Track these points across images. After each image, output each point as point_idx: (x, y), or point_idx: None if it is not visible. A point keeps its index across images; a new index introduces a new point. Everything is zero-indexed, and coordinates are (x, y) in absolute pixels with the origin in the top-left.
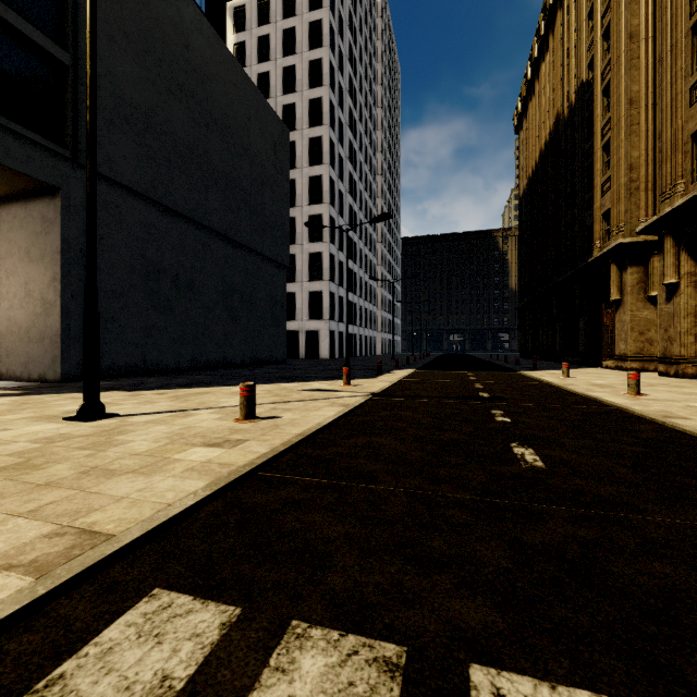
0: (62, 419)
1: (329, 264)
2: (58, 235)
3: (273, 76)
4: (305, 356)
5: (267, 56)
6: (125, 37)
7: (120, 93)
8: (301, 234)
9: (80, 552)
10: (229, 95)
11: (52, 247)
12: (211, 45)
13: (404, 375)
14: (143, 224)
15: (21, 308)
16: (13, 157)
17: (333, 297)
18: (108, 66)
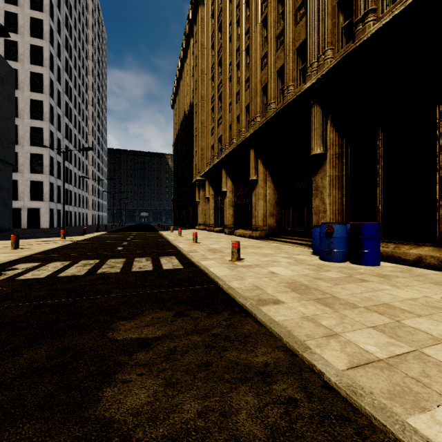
0: None
1: (49, 163)
2: None
3: None
4: (27, 226)
5: None
6: None
7: None
8: (23, 138)
9: None
10: None
11: None
12: None
13: (99, 234)
14: None
15: None
16: None
17: (52, 186)
18: None
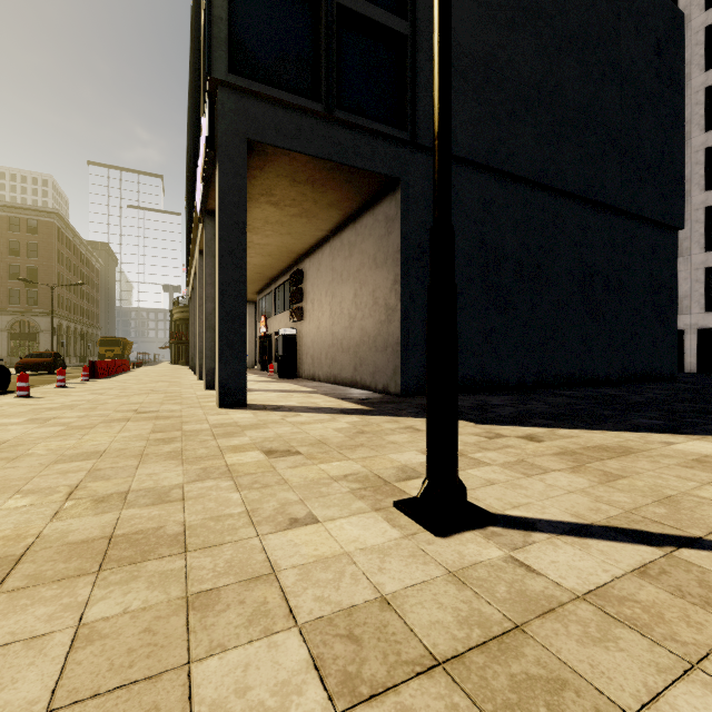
0: (393, 505)
1: None
2: (398, 232)
3: None
4: (696, 369)
5: None
6: None
7: (457, 46)
8: (687, 182)
9: None
10: None
11: (393, 247)
12: None
13: None
14: (480, 203)
15: (369, 317)
16: (361, 156)
17: None
18: None
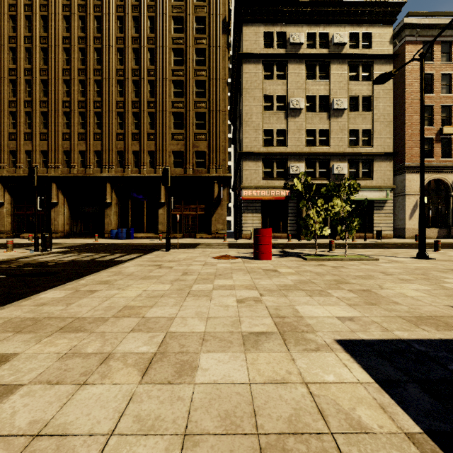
0: None
1: None
2: None
3: None
4: None
5: None
6: None
7: None
8: None
9: None
10: None
11: None
12: None
13: None
14: None
15: None
16: None
17: None
18: None
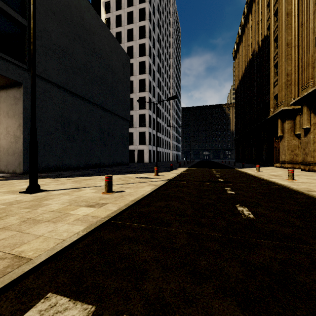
0: (19, 192)
1: (148, 119)
2: (21, 105)
3: (123, 33)
4: (137, 161)
5: (120, 24)
6: (53, 13)
7: (51, 39)
8: (135, 106)
9: (10, 270)
10: (102, 41)
11: (19, 111)
12: (94, 18)
13: (183, 170)
14: (62, 100)
15: (4, 139)
16: None
17: (150, 134)
18: (45, 27)
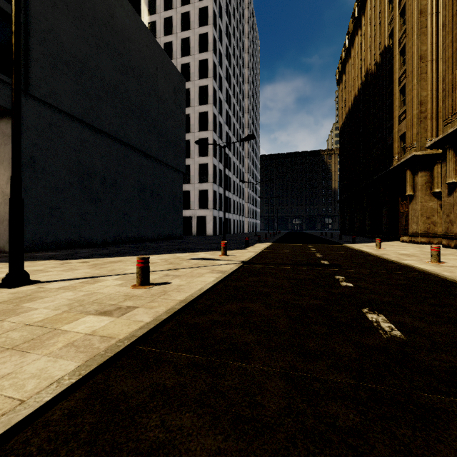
0: None
1: (212, 171)
2: None
3: (175, 45)
4: (196, 233)
5: (170, 31)
6: (65, 5)
7: (61, 45)
8: (193, 151)
9: None
10: (142, 52)
11: (9, 154)
12: (130, 16)
13: (264, 247)
14: (79, 140)
15: None
16: None
17: (215, 194)
18: (52, 25)
